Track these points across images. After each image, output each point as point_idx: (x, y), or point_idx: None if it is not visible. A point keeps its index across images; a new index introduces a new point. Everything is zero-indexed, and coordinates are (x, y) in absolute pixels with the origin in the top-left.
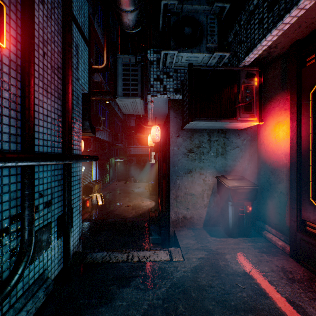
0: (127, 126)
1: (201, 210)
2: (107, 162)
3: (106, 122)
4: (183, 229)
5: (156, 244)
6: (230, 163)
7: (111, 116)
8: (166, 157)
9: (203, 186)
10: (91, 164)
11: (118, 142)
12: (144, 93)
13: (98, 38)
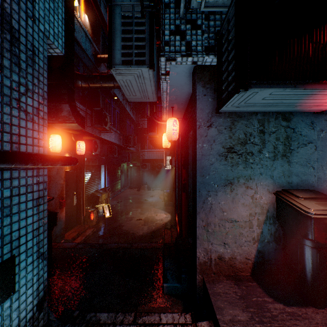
0: (140, 128)
1: (248, 247)
2: (118, 168)
3: (116, 123)
4: (219, 280)
5: (174, 297)
6: (297, 170)
7: (122, 116)
8: (187, 161)
9: (252, 208)
10: (98, 170)
11: (129, 145)
12: (156, 71)
13: (106, 25)
